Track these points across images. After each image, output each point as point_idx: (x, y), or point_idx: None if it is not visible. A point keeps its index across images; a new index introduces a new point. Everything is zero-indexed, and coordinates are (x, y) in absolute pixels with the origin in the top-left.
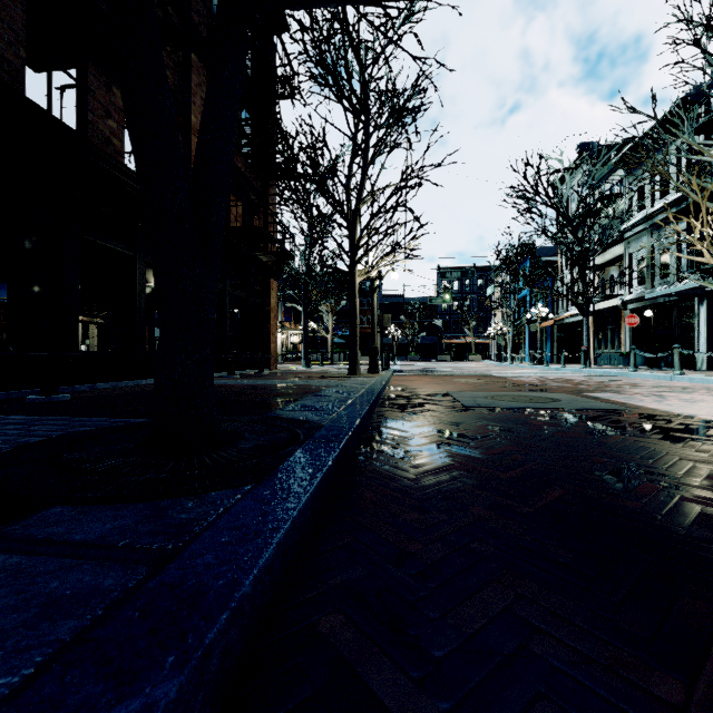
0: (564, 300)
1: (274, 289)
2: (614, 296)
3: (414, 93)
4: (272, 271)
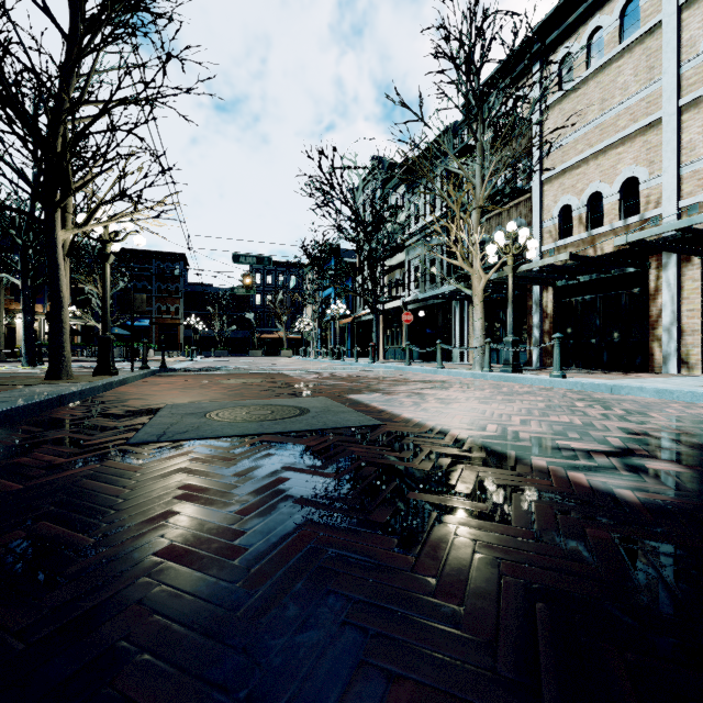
0: (361, 299)
1: None
2: (398, 298)
3: None
4: None
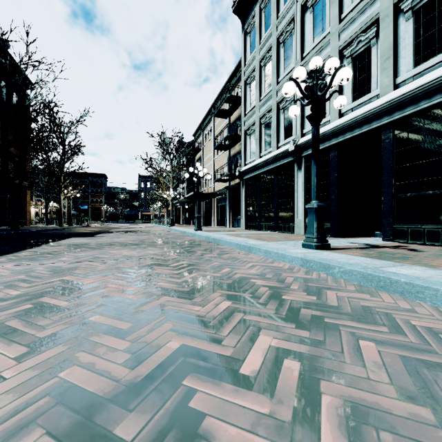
0: None
1: (29, 194)
2: None
3: (79, 147)
4: (28, 187)
